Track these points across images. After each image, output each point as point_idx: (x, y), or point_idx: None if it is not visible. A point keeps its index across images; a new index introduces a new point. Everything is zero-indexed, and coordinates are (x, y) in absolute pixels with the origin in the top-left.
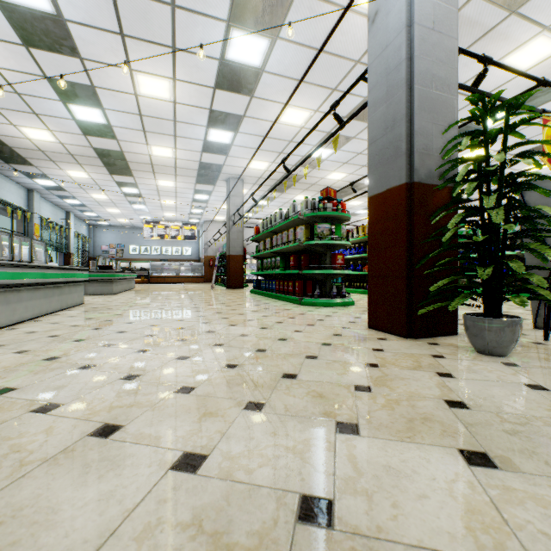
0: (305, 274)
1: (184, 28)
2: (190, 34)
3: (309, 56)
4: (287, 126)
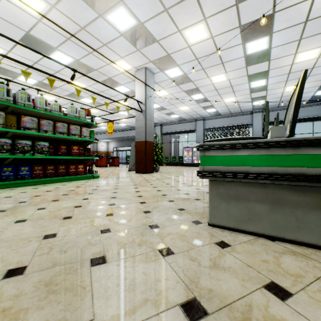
0: (90, 159)
1: (154, 2)
2: (149, 2)
3: (103, 40)
4: None
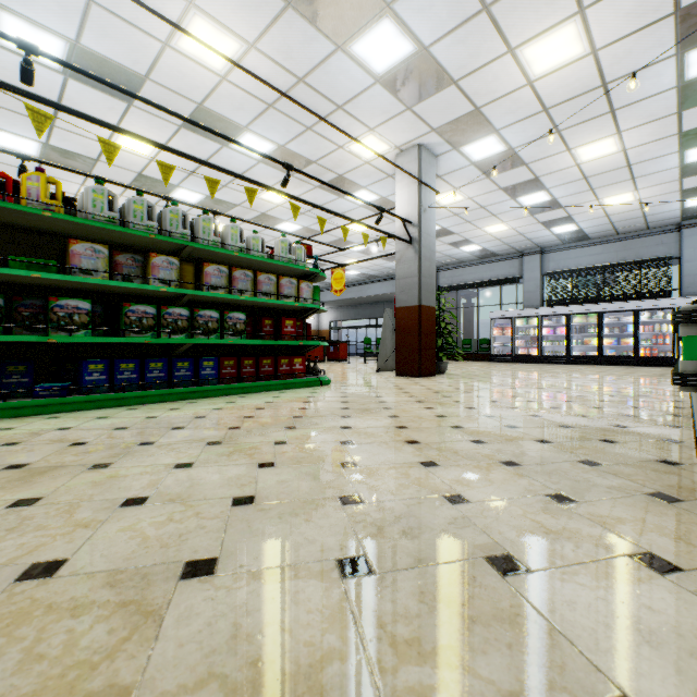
0: (314, 346)
1: None
2: None
3: (337, 98)
4: (173, 20)
